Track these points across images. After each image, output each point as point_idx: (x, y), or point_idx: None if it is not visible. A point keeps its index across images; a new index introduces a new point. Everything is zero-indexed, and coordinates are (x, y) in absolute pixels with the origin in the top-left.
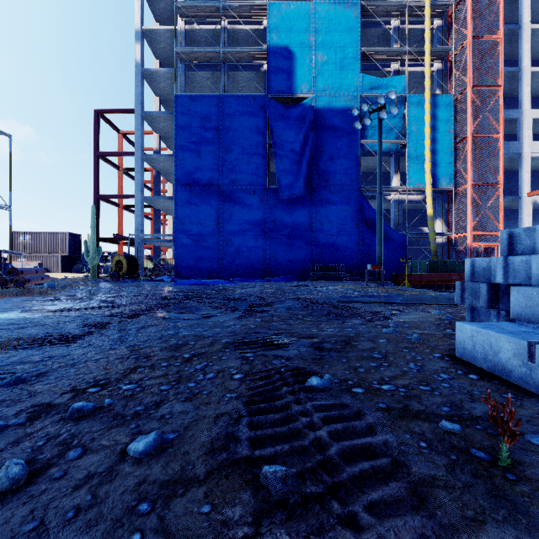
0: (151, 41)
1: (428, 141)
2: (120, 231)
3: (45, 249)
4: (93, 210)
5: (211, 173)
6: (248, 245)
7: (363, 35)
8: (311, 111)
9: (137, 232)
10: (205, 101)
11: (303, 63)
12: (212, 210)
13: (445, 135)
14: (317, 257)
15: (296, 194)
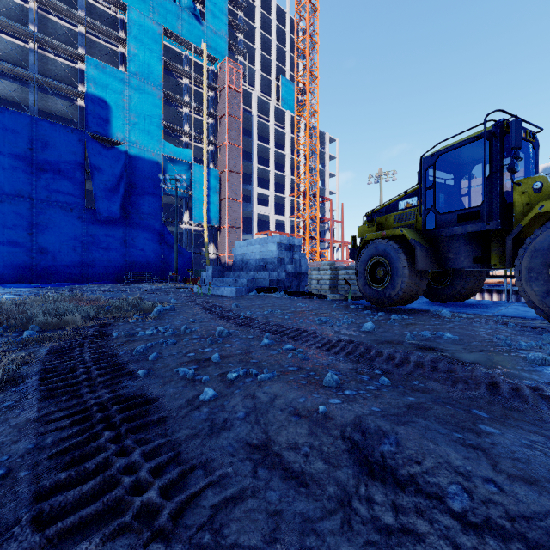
0: None
1: (205, 196)
2: None
3: None
4: None
5: (23, 186)
6: (66, 254)
7: (164, 107)
8: (125, 156)
9: None
10: (15, 117)
11: (118, 117)
12: (24, 220)
13: (215, 194)
14: (130, 266)
15: (113, 217)
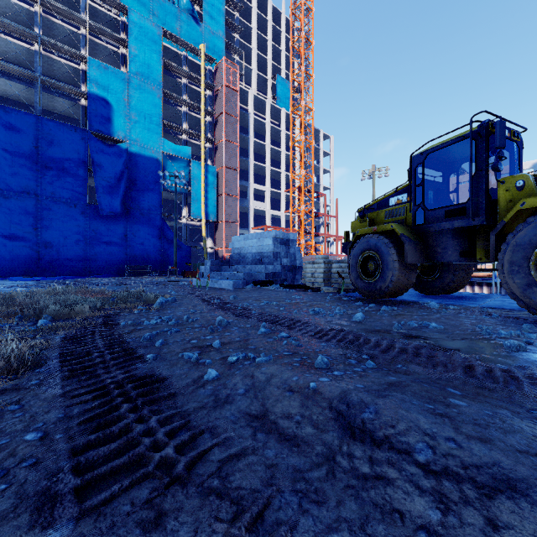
0: None
1: (203, 192)
2: None
3: None
4: None
5: (28, 183)
6: (69, 248)
7: (163, 106)
8: (126, 153)
9: None
10: (21, 116)
11: (120, 116)
12: (29, 215)
13: (213, 189)
14: (131, 259)
15: (115, 213)
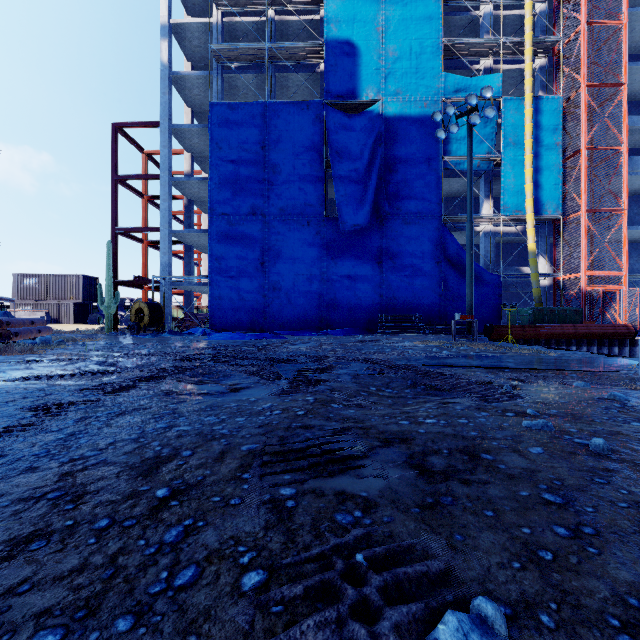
0: (181, 38)
1: (529, 156)
2: (144, 272)
3: (55, 295)
4: (109, 247)
5: (255, 200)
6: (301, 289)
7: (445, 26)
8: (379, 120)
9: (164, 274)
10: (247, 110)
11: (370, 60)
12: (256, 245)
13: (551, 148)
14: (387, 304)
15: (361, 225)
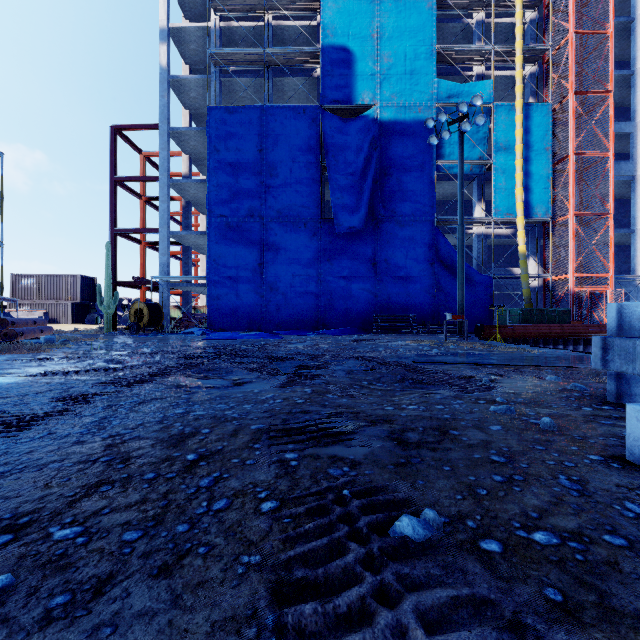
0: (179, 42)
1: (519, 160)
2: (142, 273)
3: (53, 295)
4: (108, 248)
5: (252, 202)
6: (297, 290)
7: (438, 32)
8: (374, 125)
9: (162, 275)
10: (245, 113)
11: (365, 66)
12: (253, 247)
13: (541, 153)
14: (381, 304)
15: (356, 228)
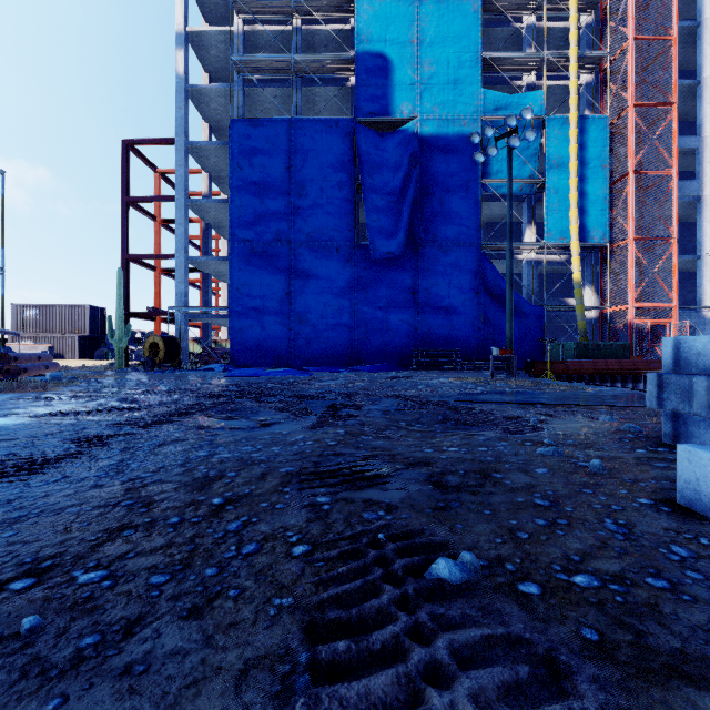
0: (198, 48)
1: (574, 179)
2: (158, 303)
3: (58, 328)
4: (120, 275)
5: (279, 225)
6: (329, 322)
7: (485, 37)
8: (414, 140)
9: (179, 305)
10: (271, 127)
11: (404, 75)
12: (280, 274)
13: (598, 171)
14: (422, 338)
15: (394, 253)
